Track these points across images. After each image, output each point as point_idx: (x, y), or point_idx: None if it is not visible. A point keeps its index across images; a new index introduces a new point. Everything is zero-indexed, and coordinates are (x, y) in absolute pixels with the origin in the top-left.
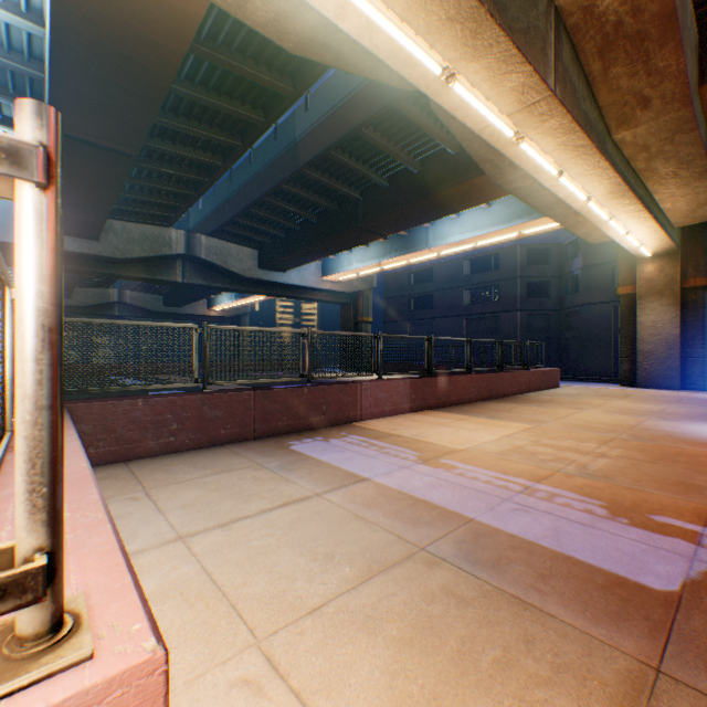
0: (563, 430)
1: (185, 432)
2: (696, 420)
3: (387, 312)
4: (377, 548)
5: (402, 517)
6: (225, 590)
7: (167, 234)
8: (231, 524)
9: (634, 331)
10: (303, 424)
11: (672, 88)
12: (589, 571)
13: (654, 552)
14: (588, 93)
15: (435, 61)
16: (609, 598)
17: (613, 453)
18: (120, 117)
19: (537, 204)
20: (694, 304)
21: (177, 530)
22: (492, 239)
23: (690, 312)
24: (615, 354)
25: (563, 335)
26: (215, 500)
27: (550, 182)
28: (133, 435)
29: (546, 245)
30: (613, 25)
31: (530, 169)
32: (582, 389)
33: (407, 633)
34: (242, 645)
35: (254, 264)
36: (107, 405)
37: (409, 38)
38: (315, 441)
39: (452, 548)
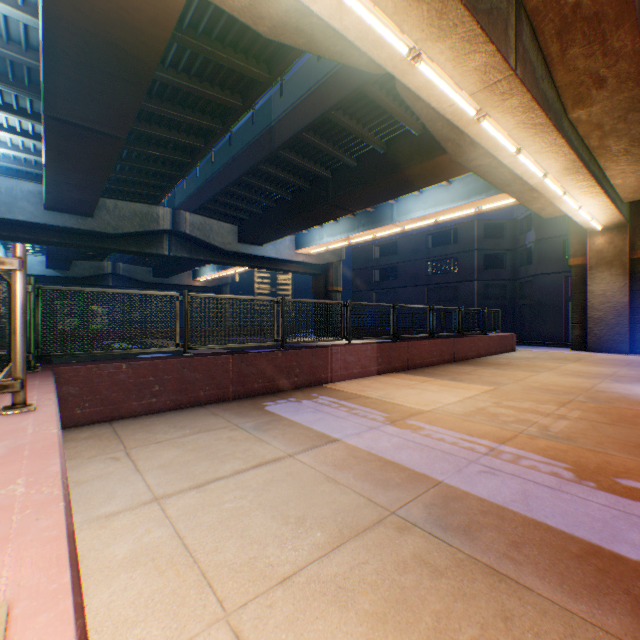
0: (523, 392)
1: (166, 393)
2: None
3: (355, 282)
4: (348, 512)
5: (372, 479)
6: (197, 556)
7: (155, 211)
8: (206, 485)
9: (585, 299)
10: (277, 386)
11: (627, 68)
12: (562, 539)
13: (626, 519)
14: (546, 73)
15: (402, 41)
16: (585, 569)
17: (572, 415)
18: (109, 102)
19: (495, 181)
20: None
21: (153, 491)
22: (452, 214)
23: (638, 281)
24: (566, 320)
25: (517, 303)
26: (192, 461)
27: (509, 159)
28: (117, 397)
29: (501, 220)
30: (572, 8)
31: (490, 147)
32: (536, 353)
33: (379, 607)
34: (210, 619)
35: (234, 238)
36: (93, 369)
37: (377, 18)
38: (288, 402)
39: (422, 512)
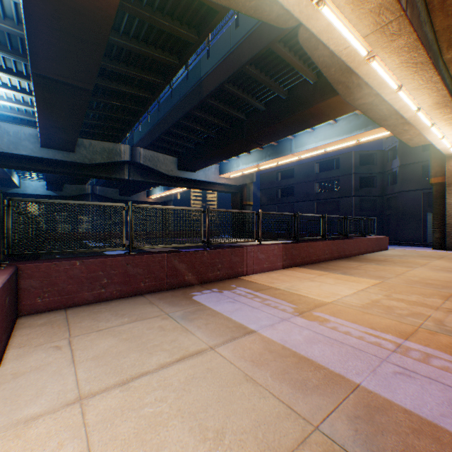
0: (406, 285)
1: (113, 285)
2: None
3: (262, 198)
4: (268, 425)
5: (289, 379)
6: None
7: (118, 148)
8: (130, 382)
9: (444, 210)
10: (203, 278)
11: None
12: None
13: None
14: (427, 19)
15: None
16: None
17: None
18: (78, 60)
19: (375, 117)
20: None
21: (79, 389)
22: (337, 145)
23: None
24: (424, 226)
25: (385, 213)
26: (123, 352)
27: (390, 96)
28: (72, 288)
29: (373, 151)
30: None
31: (376, 85)
32: (405, 251)
33: None
34: None
35: (174, 167)
36: (51, 265)
37: None
38: (212, 292)
39: (348, 429)
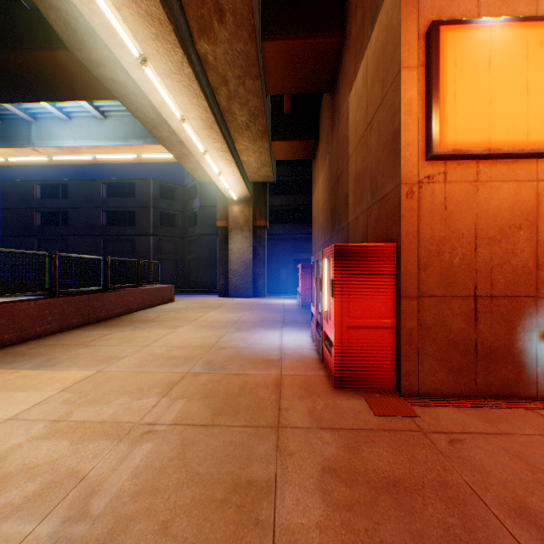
0: (134, 371)
1: None
2: (261, 327)
3: (7, 224)
4: None
5: None
6: None
7: None
8: None
9: (228, 255)
10: None
11: (242, 8)
12: None
13: None
14: None
15: None
16: None
17: (170, 416)
18: None
19: (142, 116)
20: (261, 238)
21: None
22: (112, 155)
23: (259, 243)
24: None
25: (188, 257)
26: None
27: (139, 73)
28: None
29: (175, 185)
30: None
31: (104, 31)
32: (192, 302)
33: None
34: None
35: None
36: None
37: None
38: None
39: None
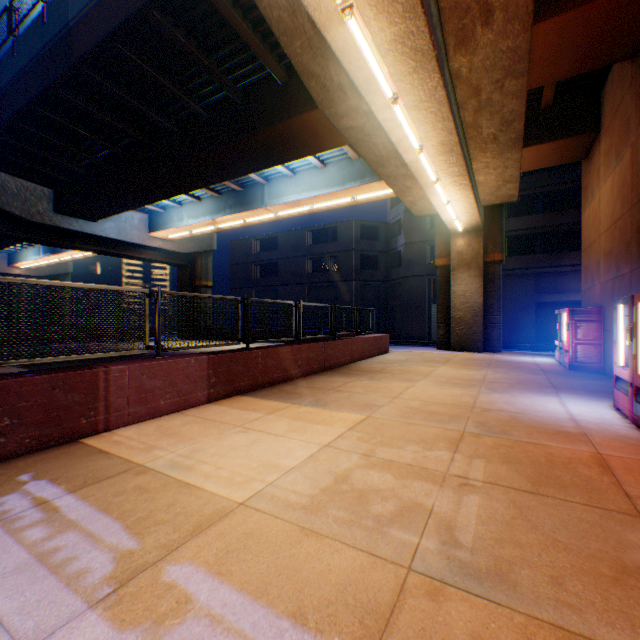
0: (402, 421)
1: None
2: (521, 390)
3: (233, 278)
4: None
5: None
6: None
7: None
8: None
9: (449, 300)
10: None
11: None
12: None
13: None
14: None
15: None
16: None
17: (478, 474)
18: None
19: (370, 157)
20: (493, 276)
21: None
22: (328, 202)
23: (491, 283)
24: (430, 320)
25: (390, 303)
26: None
27: (384, 114)
28: None
29: (376, 223)
30: None
31: (362, 83)
32: (409, 354)
33: None
34: None
35: (47, 206)
36: None
37: None
38: None
39: None
